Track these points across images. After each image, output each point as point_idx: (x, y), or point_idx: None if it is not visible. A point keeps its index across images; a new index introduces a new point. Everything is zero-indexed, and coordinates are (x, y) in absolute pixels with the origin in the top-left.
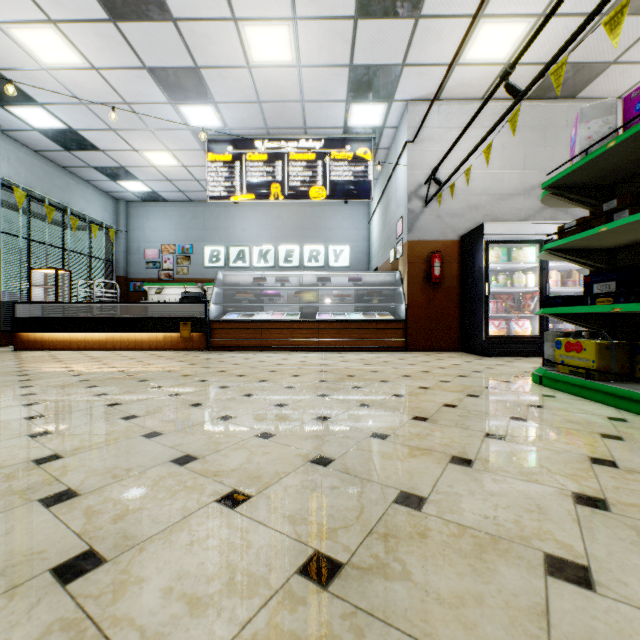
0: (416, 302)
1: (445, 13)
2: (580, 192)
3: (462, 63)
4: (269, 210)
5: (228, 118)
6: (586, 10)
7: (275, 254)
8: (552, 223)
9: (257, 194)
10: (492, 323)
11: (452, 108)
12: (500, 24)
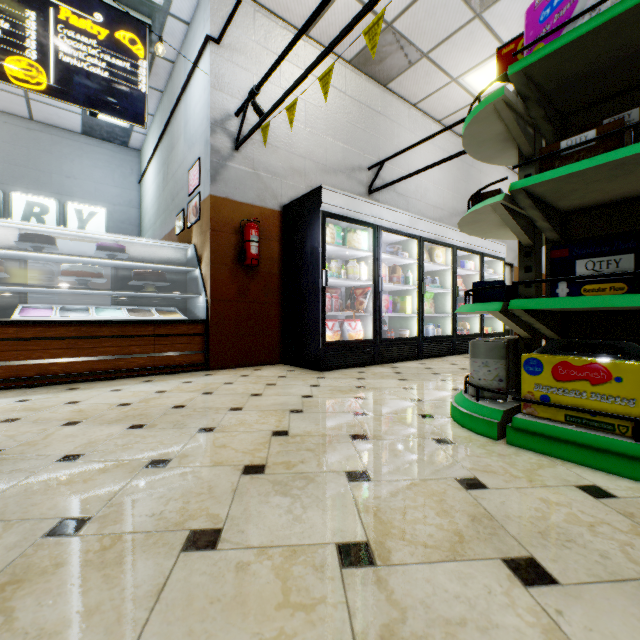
0: (223, 293)
1: None
2: (545, 106)
3: None
4: None
5: None
6: None
7: None
8: (384, 207)
9: None
10: (326, 325)
11: (272, 25)
12: None
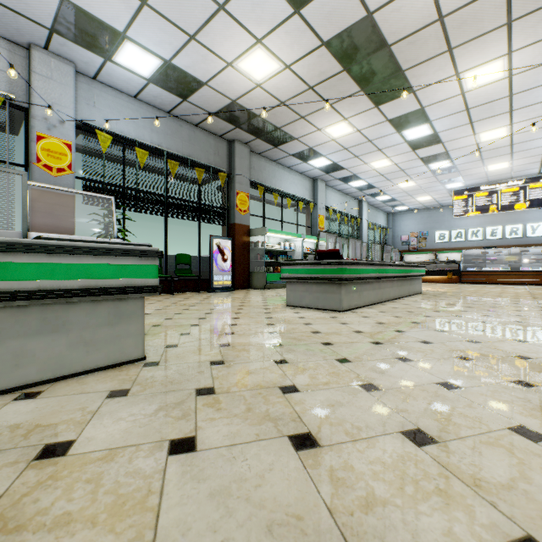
0: None
1: None
2: None
3: None
4: None
5: (467, 183)
6: None
7: (483, 232)
8: None
9: (481, 211)
10: None
11: None
12: None
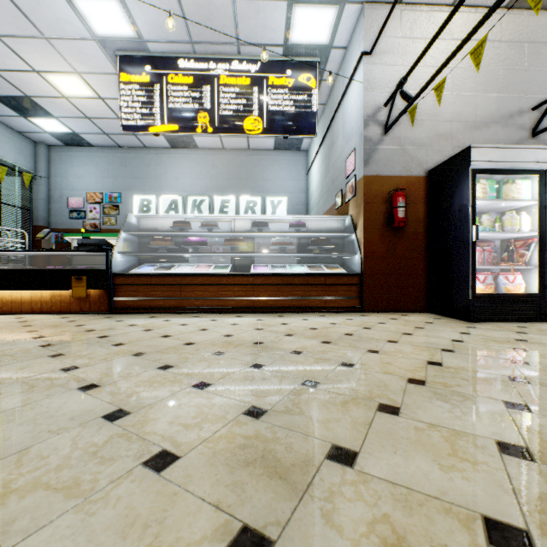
0: (374, 251)
1: None
2: None
3: None
4: (203, 158)
5: (141, 22)
6: None
7: (210, 204)
8: None
9: (181, 124)
10: (476, 278)
11: (417, 14)
12: None
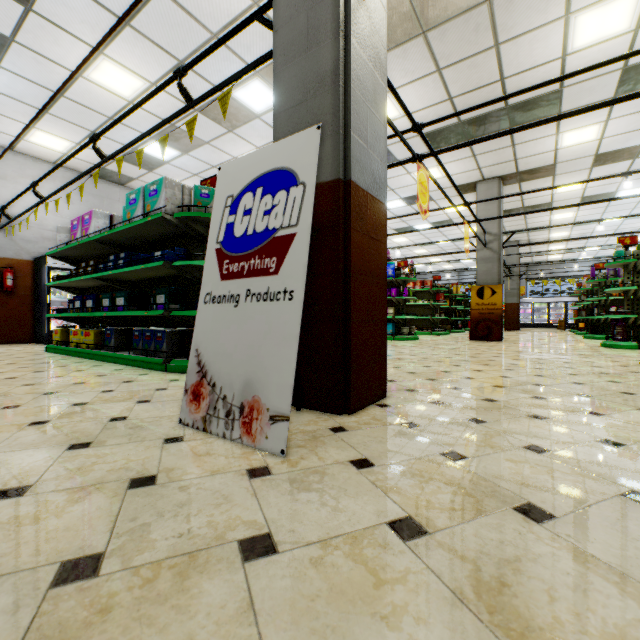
0: None
1: (2, 113)
2: (68, 260)
3: (28, 141)
4: None
5: None
6: (106, 153)
7: None
8: None
9: None
10: (56, 322)
11: (27, 161)
12: (51, 136)
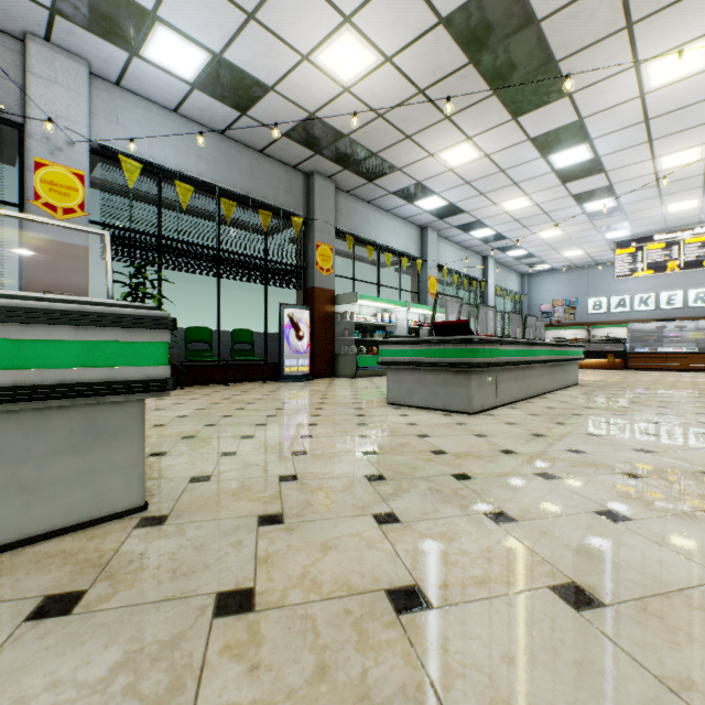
0: None
1: None
2: None
3: None
4: None
5: (636, 231)
6: None
7: (655, 299)
8: None
9: (655, 270)
10: None
11: None
12: None
